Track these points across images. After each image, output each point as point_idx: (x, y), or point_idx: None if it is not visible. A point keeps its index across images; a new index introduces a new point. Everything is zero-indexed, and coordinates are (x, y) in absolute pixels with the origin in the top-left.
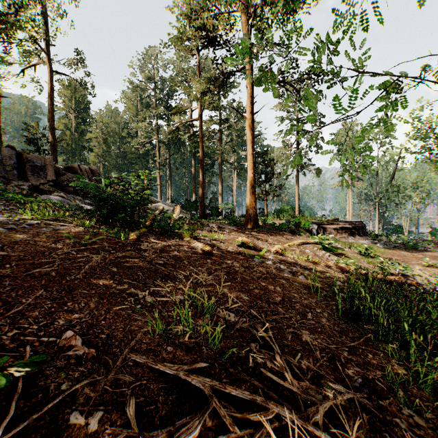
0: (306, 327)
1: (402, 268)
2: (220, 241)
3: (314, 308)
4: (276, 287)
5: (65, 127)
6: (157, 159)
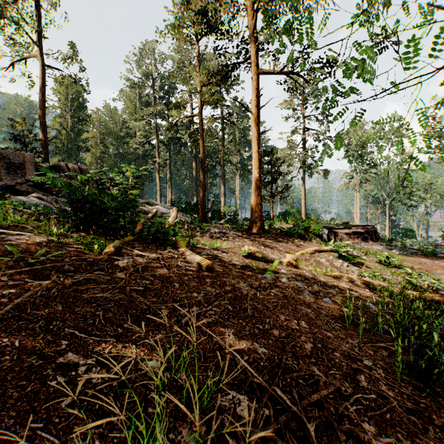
0: (368, 414)
1: (435, 281)
2: (222, 251)
3: (361, 360)
4: (300, 321)
5: (60, 126)
6: (157, 160)
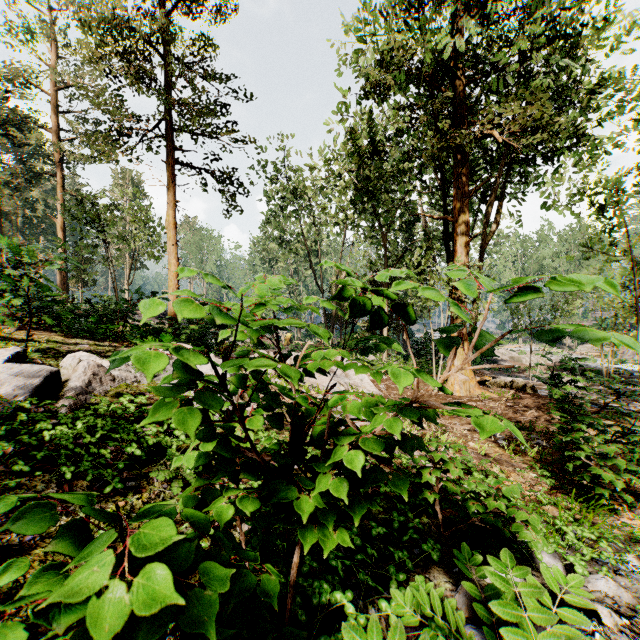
0: None
1: None
2: None
3: None
4: None
5: None
6: None
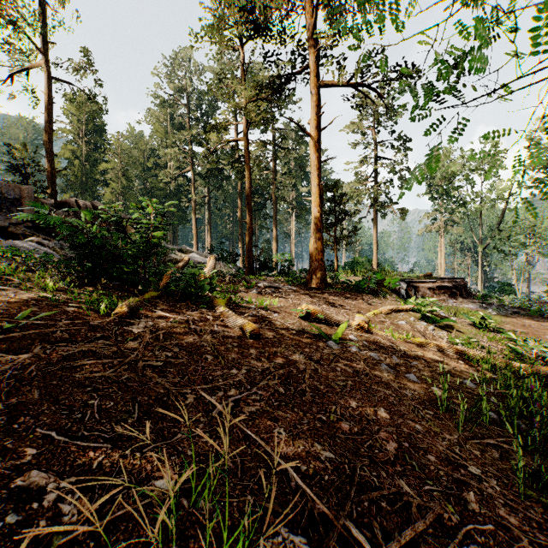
0: None
1: (546, 350)
2: (272, 311)
3: (464, 465)
4: (377, 408)
5: (73, 155)
6: (193, 197)
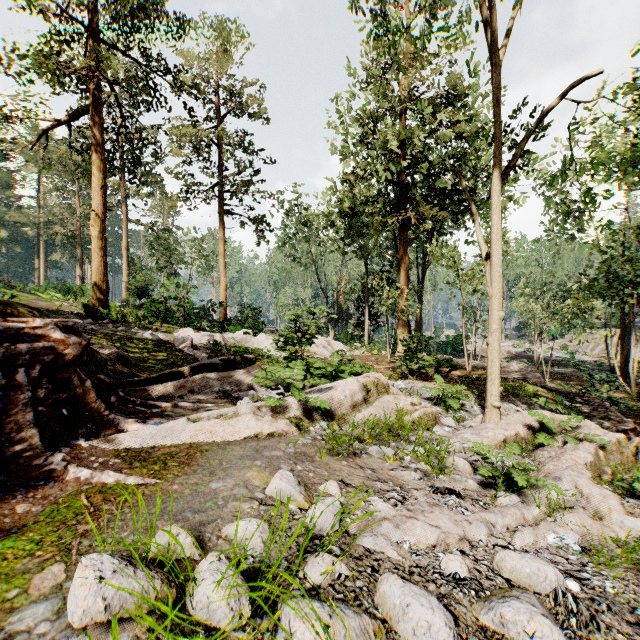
0: None
1: None
2: None
3: None
4: None
5: None
6: None
